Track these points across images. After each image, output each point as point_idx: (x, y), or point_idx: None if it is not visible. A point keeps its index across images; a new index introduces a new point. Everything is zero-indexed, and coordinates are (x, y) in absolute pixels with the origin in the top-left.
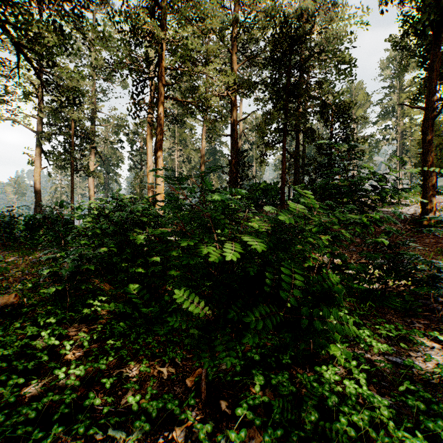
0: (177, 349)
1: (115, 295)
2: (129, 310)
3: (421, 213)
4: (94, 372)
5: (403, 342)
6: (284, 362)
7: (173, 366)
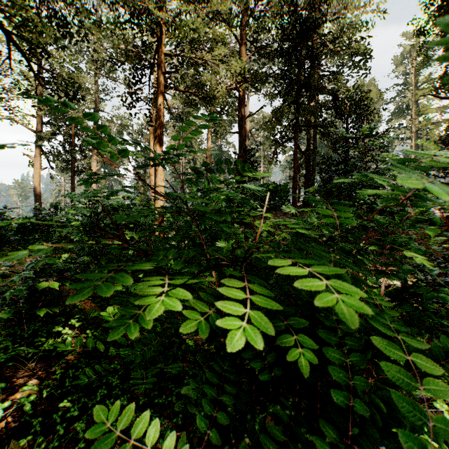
0: (162, 422)
1: (95, 317)
2: (102, 347)
3: None
4: None
5: None
6: None
7: None
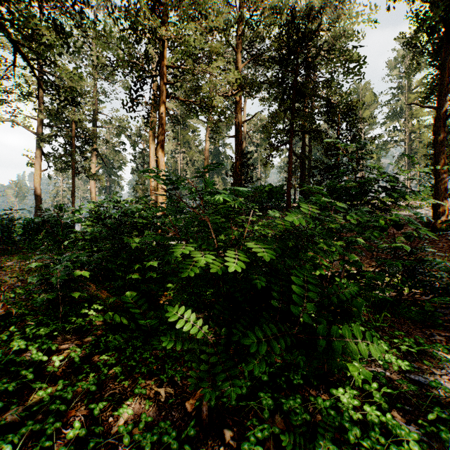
0: (177, 366)
1: (112, 303)
2: (126, 321)
3: (432, 216)
4: (84, 394)
5: (425, 358)
6: (295, 383)
7: (172, 386)
